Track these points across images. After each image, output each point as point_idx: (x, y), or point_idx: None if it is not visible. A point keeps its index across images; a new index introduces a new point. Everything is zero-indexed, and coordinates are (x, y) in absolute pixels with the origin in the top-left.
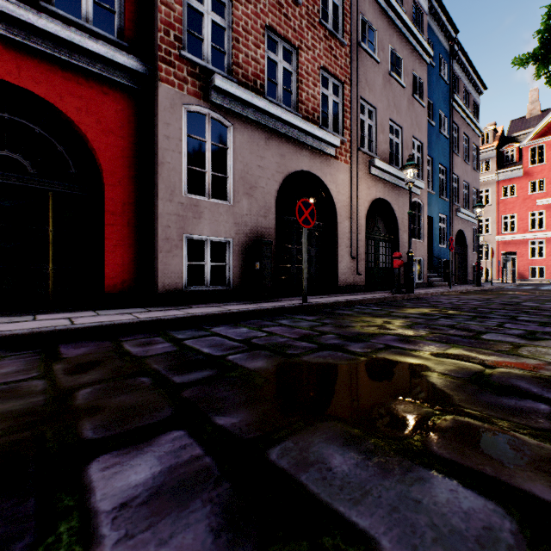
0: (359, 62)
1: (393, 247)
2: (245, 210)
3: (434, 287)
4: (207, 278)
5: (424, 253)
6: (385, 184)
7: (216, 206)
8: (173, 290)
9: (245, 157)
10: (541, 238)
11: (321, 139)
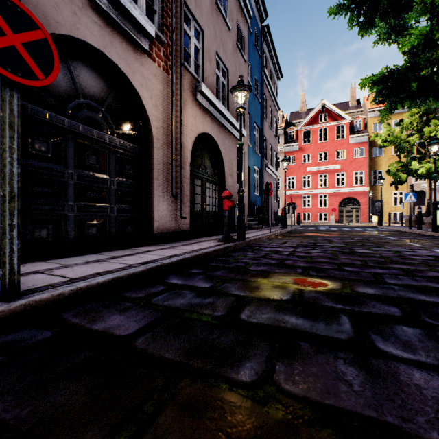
0: None
1: (219, 190)
2: None
3: (253, 229)
4: None
5: (245, 198)
6: (212, 120)
7: None
8: None
9: None
10: (309, 193)
11: (123, 7)
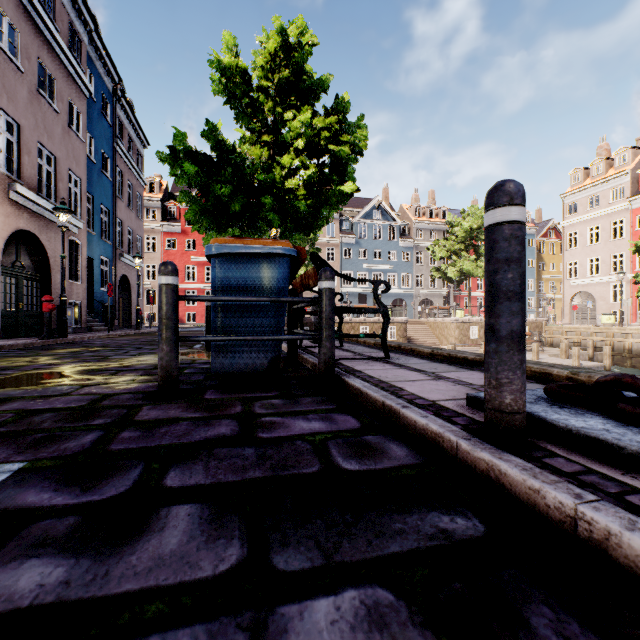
0: None
1: (43, 287)
2: None
3: (95, 331)
4: None
5: (83, 296)
6: (32, 215)
7: None
8: None
9: None
10: (195, 288)
11: None
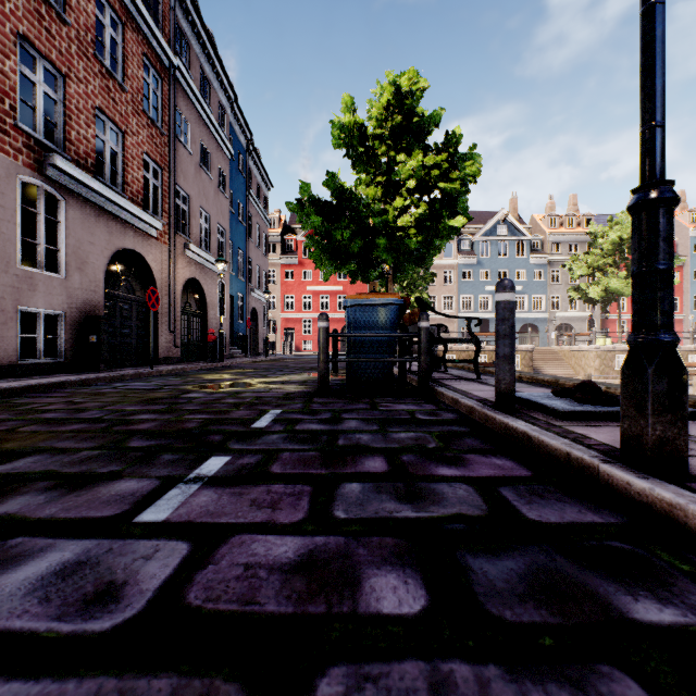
0: (176, 151)
1: (202, 322)
2: (78, 284)
3: (235, 358)
4: (40, 351)
5: (227, 328)
6: (197, 265)
7: (50, 279)
8: (9, 363)
9: (78, 233)
10: (310, 317)
11: (147, 222)
